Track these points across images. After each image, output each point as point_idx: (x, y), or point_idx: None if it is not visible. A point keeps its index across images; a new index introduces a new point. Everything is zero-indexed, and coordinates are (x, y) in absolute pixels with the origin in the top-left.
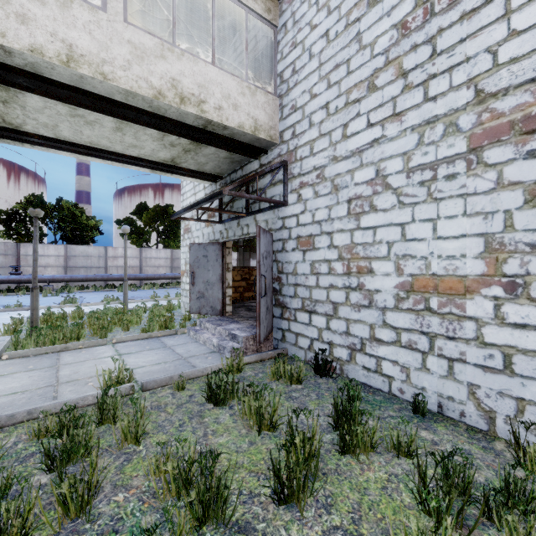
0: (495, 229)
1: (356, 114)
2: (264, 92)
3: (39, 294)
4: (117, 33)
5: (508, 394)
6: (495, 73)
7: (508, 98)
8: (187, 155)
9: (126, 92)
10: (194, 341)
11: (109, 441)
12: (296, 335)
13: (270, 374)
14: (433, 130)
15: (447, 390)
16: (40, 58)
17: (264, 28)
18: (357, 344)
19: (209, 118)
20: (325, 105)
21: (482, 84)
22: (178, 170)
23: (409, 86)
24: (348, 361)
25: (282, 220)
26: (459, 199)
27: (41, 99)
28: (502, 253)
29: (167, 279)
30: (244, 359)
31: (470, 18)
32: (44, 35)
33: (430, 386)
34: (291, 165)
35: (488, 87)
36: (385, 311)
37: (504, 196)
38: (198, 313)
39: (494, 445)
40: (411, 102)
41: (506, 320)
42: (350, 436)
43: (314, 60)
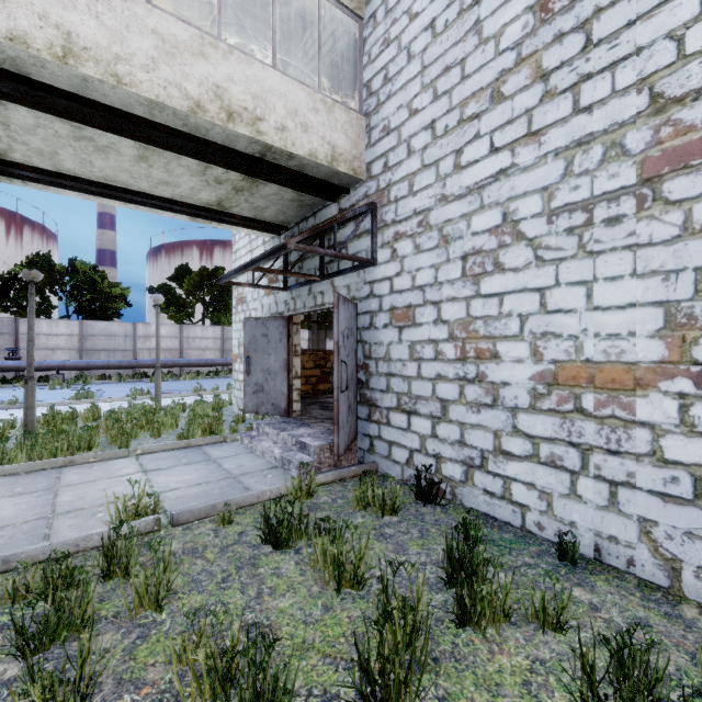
0: (681, 296)
1: (474, 135)
2: (344, 108)
3: (45, 386)
4: (137, 19)
5: (701, 535)
6: (681, 68)
7: (701, 104)
8: (239, 196)
9: (150, 103)
10: (249, 451)
11: (117, 606)
12: (389, 444)
13: (353, 500)
14: (587, 154)
15: (608, 527)
16: (23, 50)
17: (344, 22)
18: (475, 458)
19: (269, 142)
20: (430, 124)
21: (661, 85)
22: (228, 217)
23: (552, 93)
24: (463, 482)
25: (370, 285)
26: (626, 253)
27: (30, 113)
28: (692, 330)
29: (215, 366)
30: (318, 478)
31: None
32: (30, 17)
33: (582, 520)
34: (382, 209)
35: (670, 89)
36: (516, 412)
37: (695, 247)
38: (256, 413)
39: (681, 610)
40: (554, 115)
41: (697, 427)
42: (472, 600)
43: (414, 62)
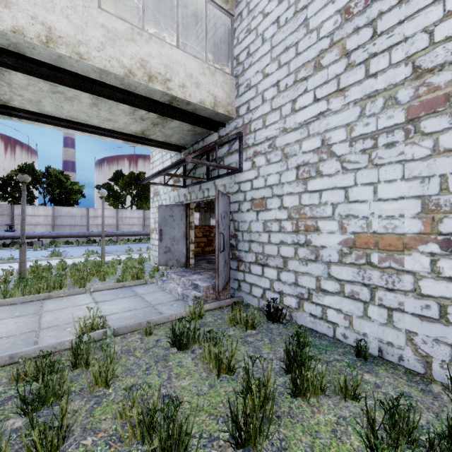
0: (431, 192)
1: (304, 90)
2: (222, 73)
3: (30, 248)
4: (92, 18)
5: (444, 341)
6: (431, 50)
7: (444, 73)
8: (155, 128)
9: (100, 70)
10: (162, 290)
11: (81, 384)
12: (250, 285)
13: (227, 320)
14: (374, 103)
15: (387, 336)
16: (22, 38)
17: (222, 18)
18: (304, 294)
19: (174, 95)
20: (276, 83)
21: (419, 61)
22: (148, 141)
23: (352, 65)
24: (297, 309)
25: (238, 185)
26: (398, 165)
27: (25, 77)
28: (438, 213)
29: (139, 235)
30: (205, 307)
31: (408, 2)
32: (26, 18)
33: (371, 332)
34: (245, 136)
35: (425, 63)
36: (330, 264)
37: (440, 162)
38: (165, 265)
39: (431, 387)
40: (354, 79)
41: (441, 274)
42: (301, 381)
43: (266, 44)
